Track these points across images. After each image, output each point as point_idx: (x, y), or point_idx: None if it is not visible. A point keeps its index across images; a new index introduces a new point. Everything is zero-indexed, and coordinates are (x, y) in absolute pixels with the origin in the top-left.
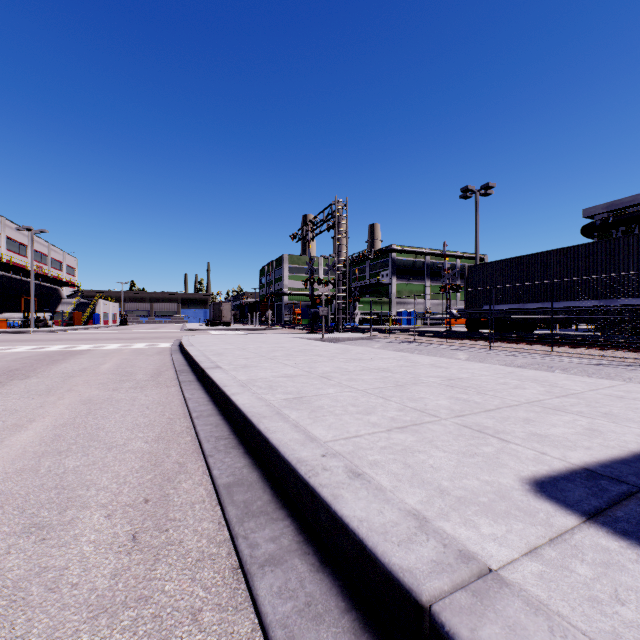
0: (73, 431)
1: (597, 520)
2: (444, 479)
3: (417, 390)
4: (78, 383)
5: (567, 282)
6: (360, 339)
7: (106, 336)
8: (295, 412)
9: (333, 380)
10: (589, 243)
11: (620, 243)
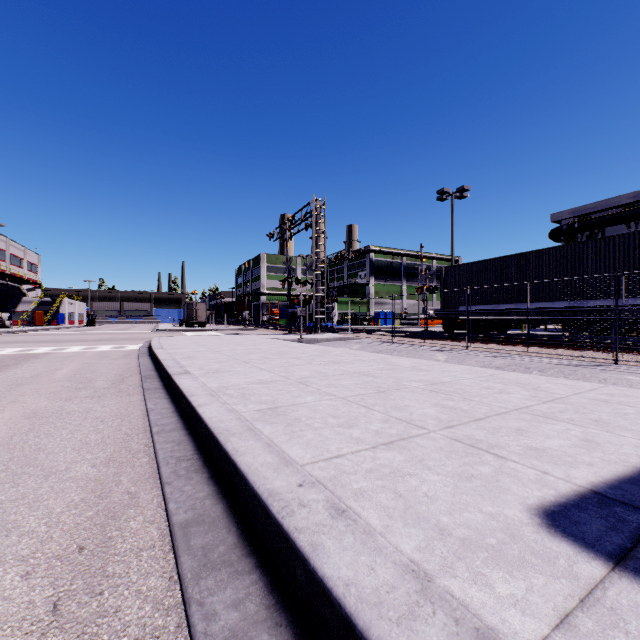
0: (6, 453)
1: (627, 566)
2: (442, 513)
3: (401, 397)
4: (26, 392)
5: (539, 284)
6: (339, 340)
7: (69, 337)
8: (269, 426)
9: (311, 386)
10: (559, 246)
11: (588, 246)
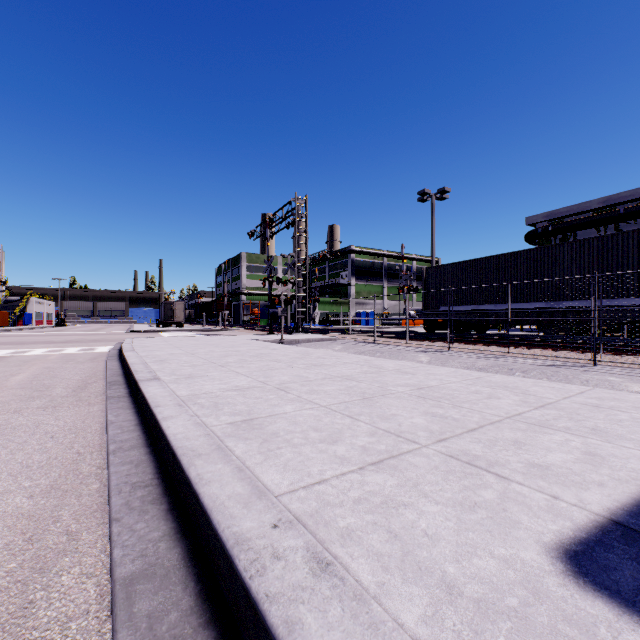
0: None
1: None
2: (447, 560)
3: (387, 404)
4: None
5: (517, 285)
6: (320, 340)
7: (34, 339)
8: (242, 444)
9: (291, 393)
10: (537, 248)
11: (564, 248)
